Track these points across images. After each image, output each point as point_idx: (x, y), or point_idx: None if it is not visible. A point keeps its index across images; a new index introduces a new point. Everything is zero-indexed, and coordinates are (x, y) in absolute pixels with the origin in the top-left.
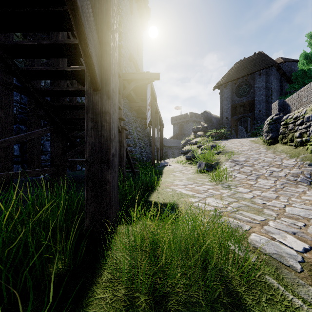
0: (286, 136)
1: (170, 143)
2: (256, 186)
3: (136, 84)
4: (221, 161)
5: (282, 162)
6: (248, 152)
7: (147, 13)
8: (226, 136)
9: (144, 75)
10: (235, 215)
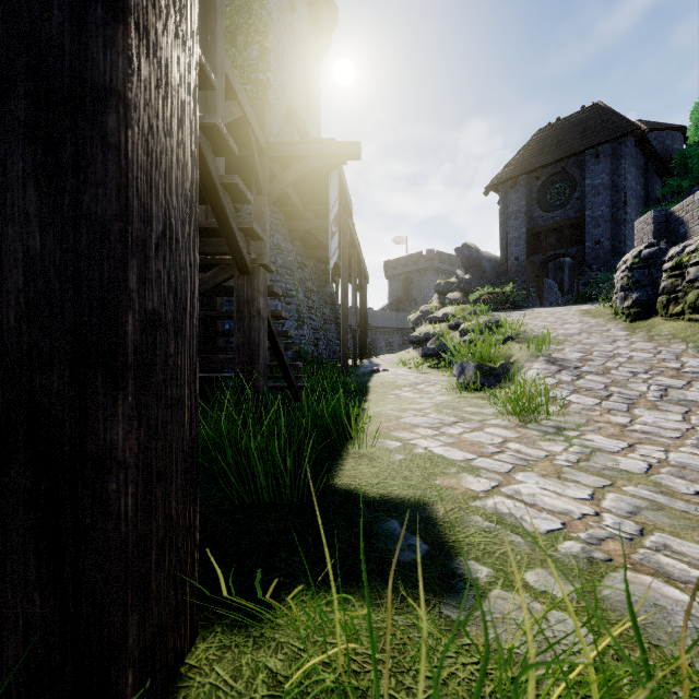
0: (679, 297)
1: (383, 319)
2: (637, 430)
3: (302, 169)
4: (517, 359)
5: (680, 362)
6: (584, 338)
7: (331, 15)
8: (516, 302)
9: (321, 147)
10: (655, 560)
